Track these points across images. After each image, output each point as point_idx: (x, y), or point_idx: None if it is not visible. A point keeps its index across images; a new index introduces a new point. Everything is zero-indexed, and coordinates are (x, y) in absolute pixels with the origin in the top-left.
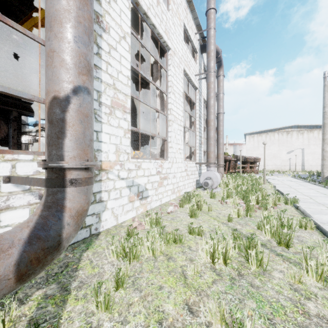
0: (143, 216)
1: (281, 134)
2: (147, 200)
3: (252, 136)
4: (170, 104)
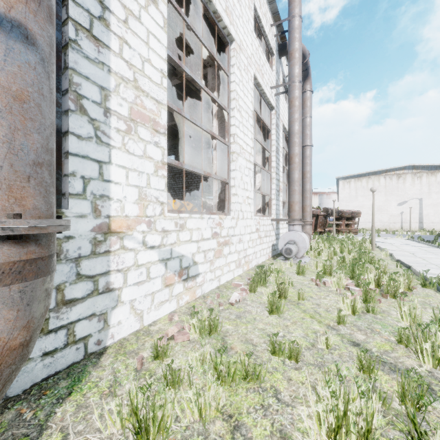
0: (188, 310)
1: (389, 178)
2: (196, 280)
3: (348, 181)
4: (234, 127)
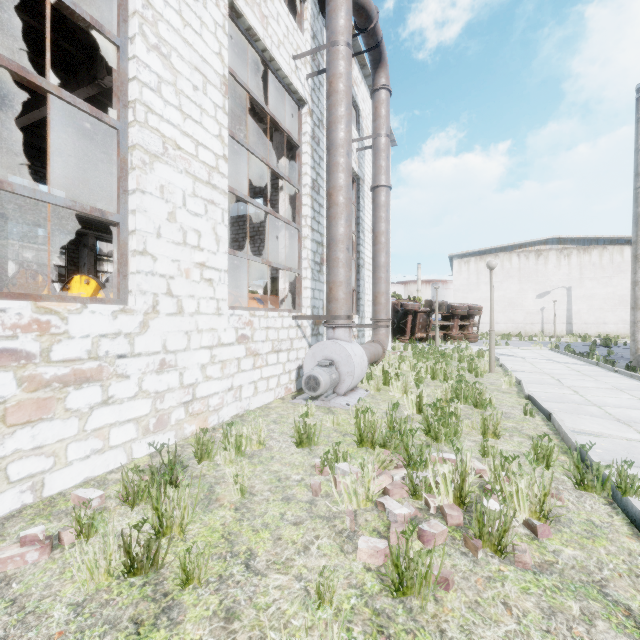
0: None
1: (525, 257)
2: None
3: (466, 260)
4: (135, 84)
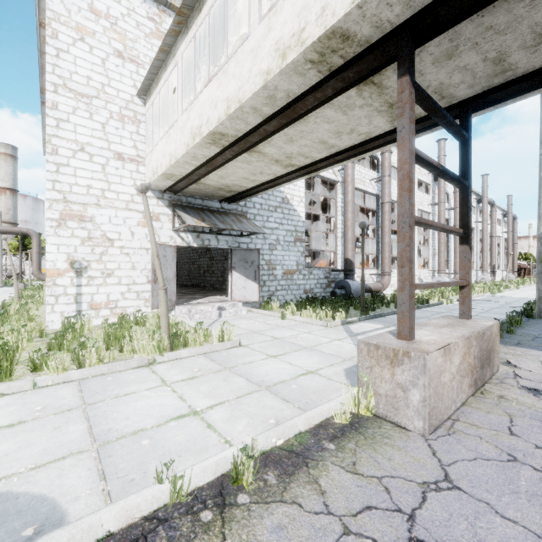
0: None
1: None
2: None
3: None
4: None
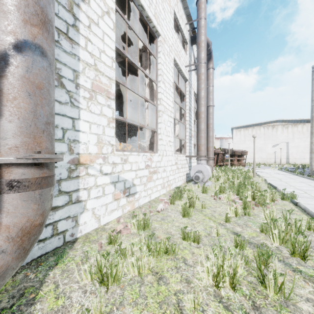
0: (130, 215)
1: (267, 128)
2: (135, 196)
3: (239, 129)
4: (160, 94)
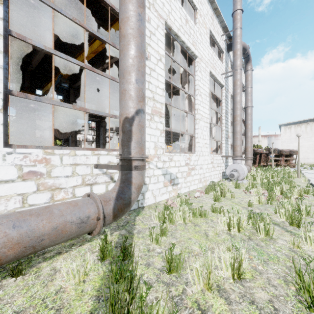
0: (174, 198)
1: None
2: (177, 186)
3: (289, 126)
4: (197, 105)
